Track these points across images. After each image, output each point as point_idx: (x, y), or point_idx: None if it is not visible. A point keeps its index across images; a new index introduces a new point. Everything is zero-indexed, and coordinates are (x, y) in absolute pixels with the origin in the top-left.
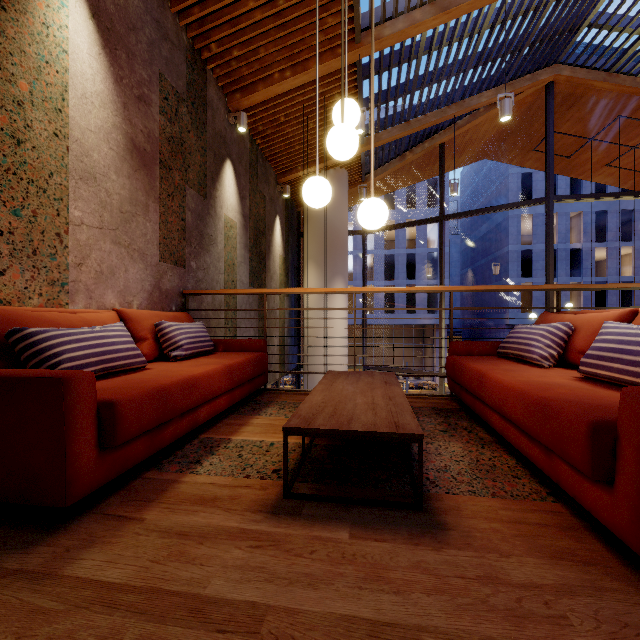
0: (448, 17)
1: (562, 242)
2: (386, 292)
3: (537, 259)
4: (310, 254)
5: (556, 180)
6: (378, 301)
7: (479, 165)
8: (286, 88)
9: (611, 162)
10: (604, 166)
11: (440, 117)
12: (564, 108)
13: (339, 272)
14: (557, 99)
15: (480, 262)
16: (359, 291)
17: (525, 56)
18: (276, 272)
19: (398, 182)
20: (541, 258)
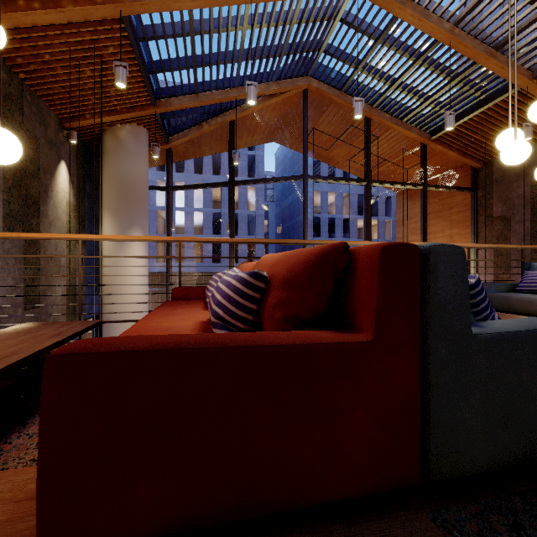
0: (206, 3)
1: (338, 213)
2: (115, 240)
3: (323, 224)
4: (105, 203)
5: (335, 169)
6: (207, 252)
7: (287, 150)
8: (38, 21)
9: (351, 158)
10: (348, 160)
11: (224, 96)
12: (319, 112)
13: (136, 223)
14: (314, 104)
15: (288, 224)
16: (85, 238)
17: (285, 63)
18: (60, 219)
19: (204, 149)
20: (326, 224)
